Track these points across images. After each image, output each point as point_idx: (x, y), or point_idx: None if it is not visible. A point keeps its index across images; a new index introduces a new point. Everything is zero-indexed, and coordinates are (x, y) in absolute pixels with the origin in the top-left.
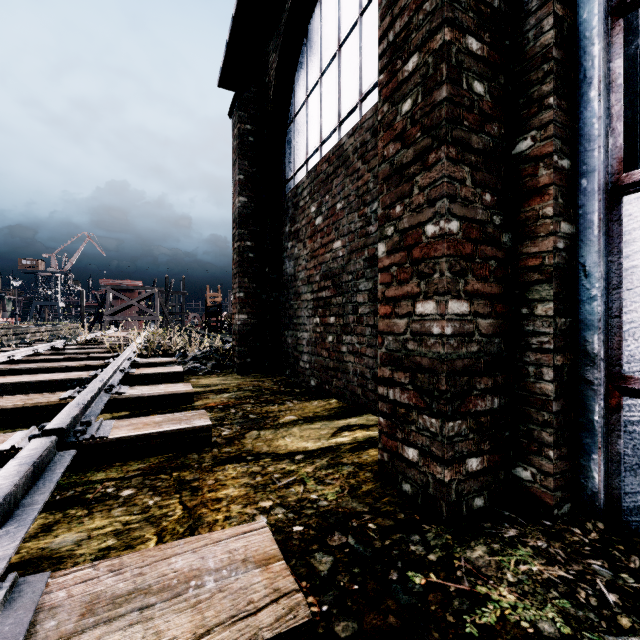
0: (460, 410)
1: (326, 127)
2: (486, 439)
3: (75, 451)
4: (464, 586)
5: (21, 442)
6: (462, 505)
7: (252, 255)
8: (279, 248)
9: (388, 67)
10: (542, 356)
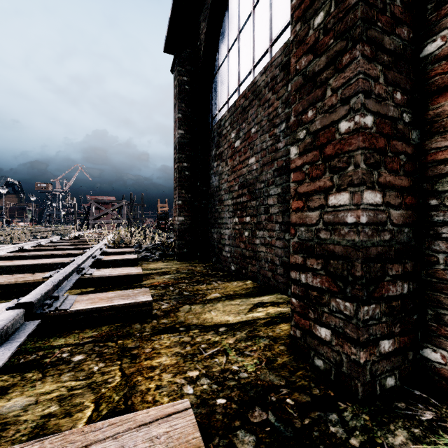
0: (374, 295)
1: (243, 72)
2: (397, 322)
3: (39, 321)
4: None
5: (0, 312)
6: (376, 385)
7: (188, 173)
8: (207, 167)
9: None
10: None
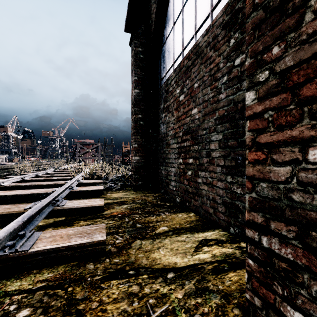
0: None
1: (186, 38)
2: None
3: None
4: None
5: None
6: None
7: (142, 122)
8: (157, 118)
9: None
10: None
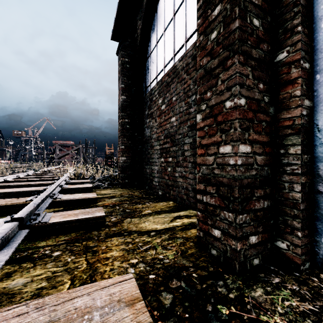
0: (246, 208)
1: (167, 58)
2: (260, 225)
3: (28, 230)
4: (252, 315)
5: (0, 225)
6: (247, 263)
7: (128, 126)
8: (142, 122)
9: (203, 15)
10: (293, 177)
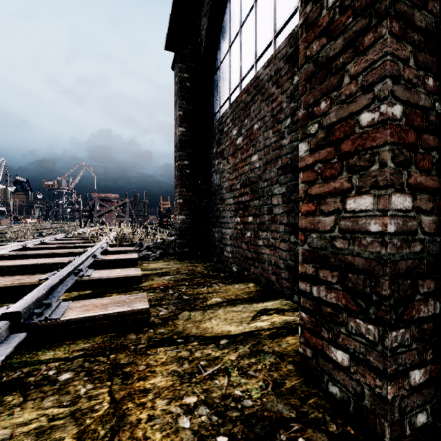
0: (403, 317)
1: (245, 66)
2: (428, 348)
3: (25, 334)
4: None
5: None
6: (405, 424)
7: (188, 171)
8: (208, 165)
9: None
10: None
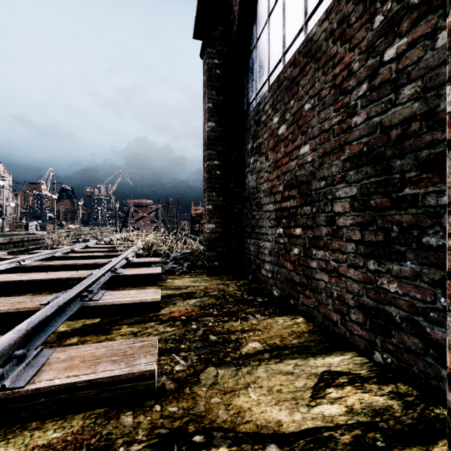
0: None
1: (289, 33)
2: None
3: None
4: None
5: None
6: None
7: (219, 172)
8: (242, 165)
9: None
10: None
